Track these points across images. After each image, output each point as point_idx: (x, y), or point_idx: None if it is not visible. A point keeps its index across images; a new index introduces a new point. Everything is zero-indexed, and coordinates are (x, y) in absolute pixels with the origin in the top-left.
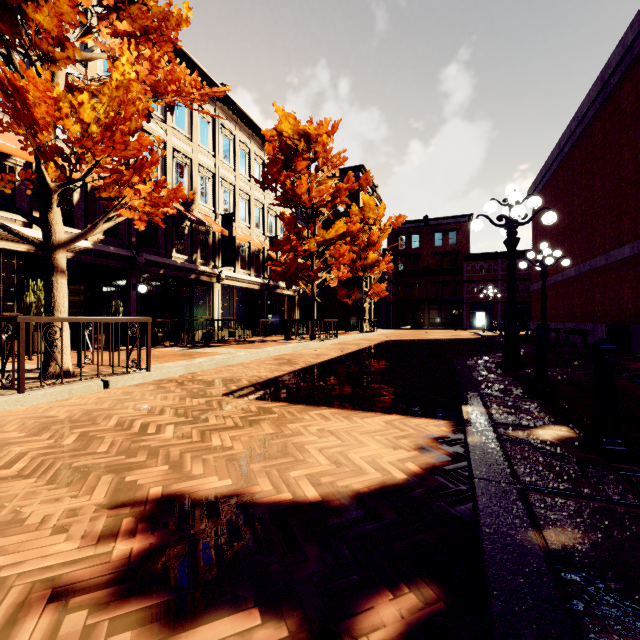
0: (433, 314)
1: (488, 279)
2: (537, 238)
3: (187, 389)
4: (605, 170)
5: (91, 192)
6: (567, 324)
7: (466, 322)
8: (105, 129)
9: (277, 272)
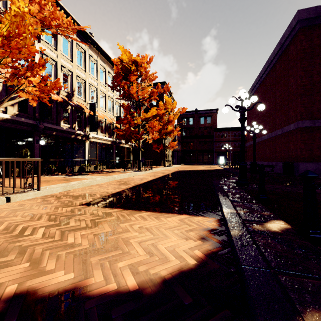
0: (199, 157)
1: (225, 140)
2: (249, 120)
3: (61, 201)
4: (281, 88)
5: (9, 86)
6: (263, 162)
7: (215, 161)
8: (4, 39)
9: (120, 134)
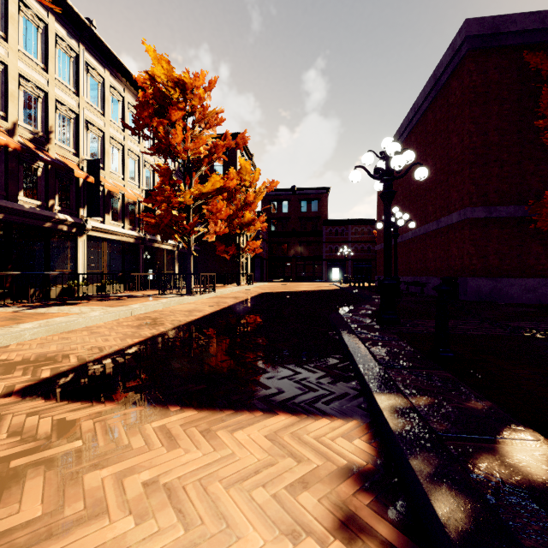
0: (299, 269)
1: (341, 241)
2: (381, 208)
3: None
4: (436, 152)
5: None
6: (405, 277)
7: (325, 276)
8: None
9: (150, 224)
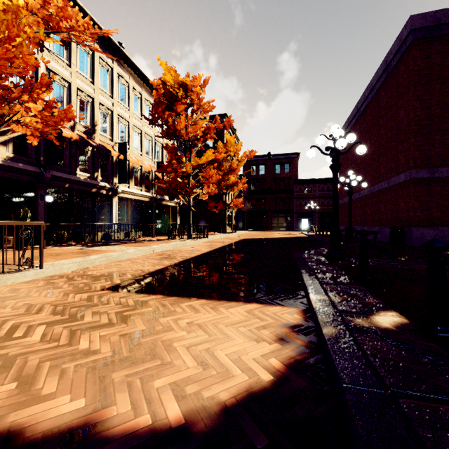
0: (274, 220)
1: (310, 197)
2: (342, 169)
3: (74, 284)
4: (387, 123)
5: (1, 117)
6: (362, 227)
7: (295, 226)
8: None
9: (162, 188)
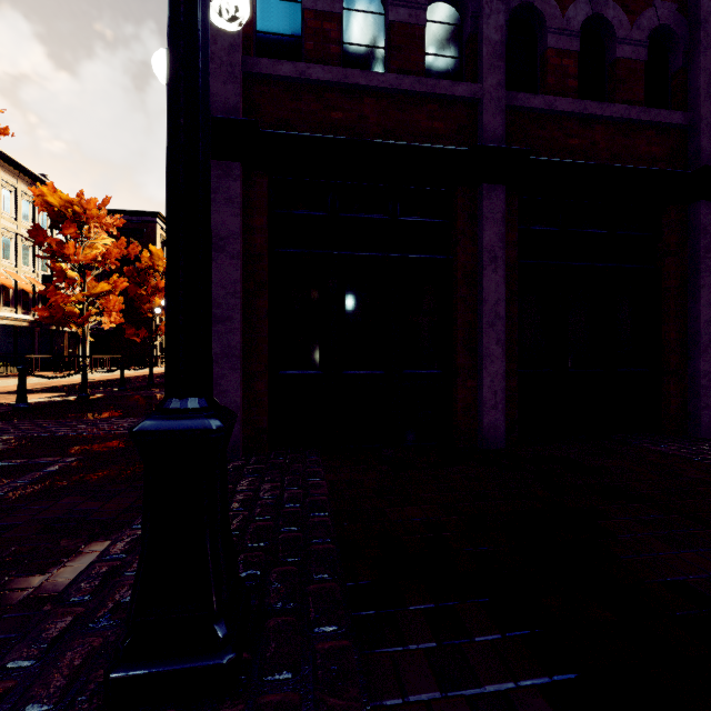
0: None
1: None
2: None
3: None
4: None
5: None
6: None
7: None
8: None
9: (45, 316)
